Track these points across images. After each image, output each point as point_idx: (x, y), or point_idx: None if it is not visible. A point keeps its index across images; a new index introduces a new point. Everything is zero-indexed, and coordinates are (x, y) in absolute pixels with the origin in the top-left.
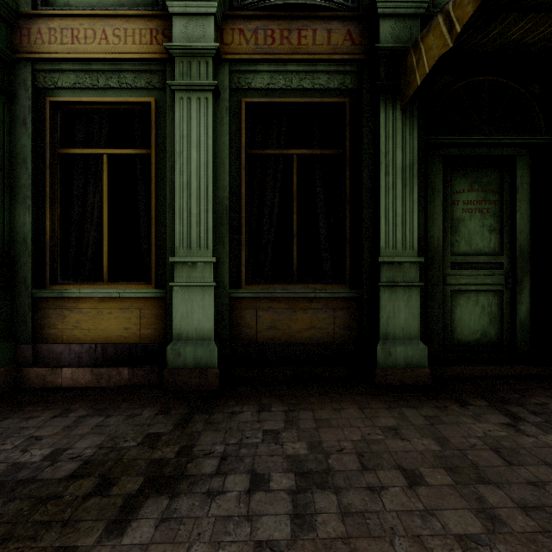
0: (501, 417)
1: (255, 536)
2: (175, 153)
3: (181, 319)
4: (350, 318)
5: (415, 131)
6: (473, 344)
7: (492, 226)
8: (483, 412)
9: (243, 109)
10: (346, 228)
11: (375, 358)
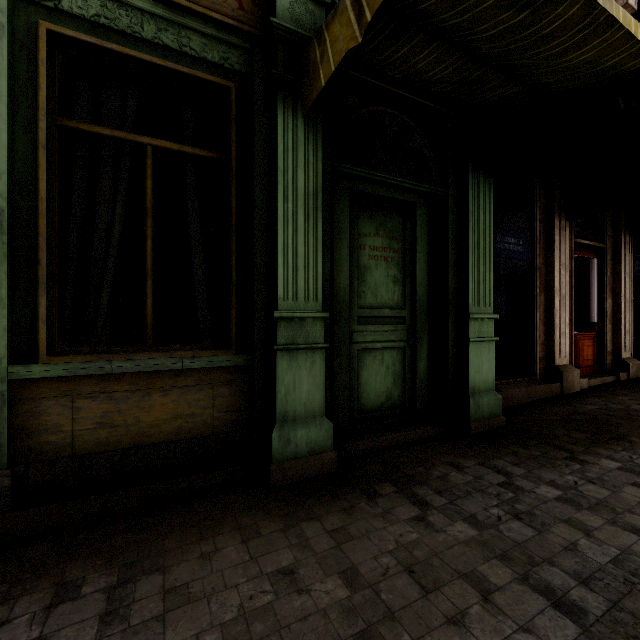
0: (410, 508)
1: None
2: None
3: None
4: (237, 396)
5: (319, 150)
6: (379, 409)
7: (396, 277)
8: (393, 505)
9: (43, 40)
10: (231, 268)
11: (270, 449)
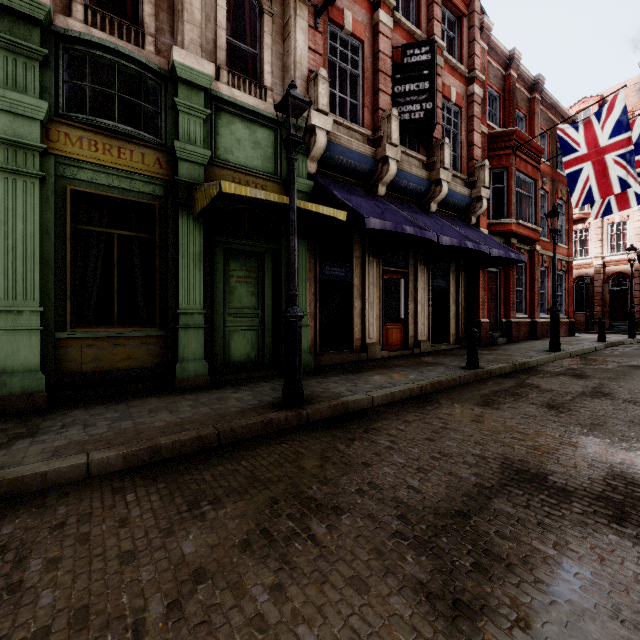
0: (233, 390)
1: (90, 434)
2: None
3: (6, 357)
4: (160, 350)
5: (202, 233)
6: (243, 362)
7: (253, 292)
8: (226, 390)
9: (69, 194)
10: (156, 290)
11: (175, 373)
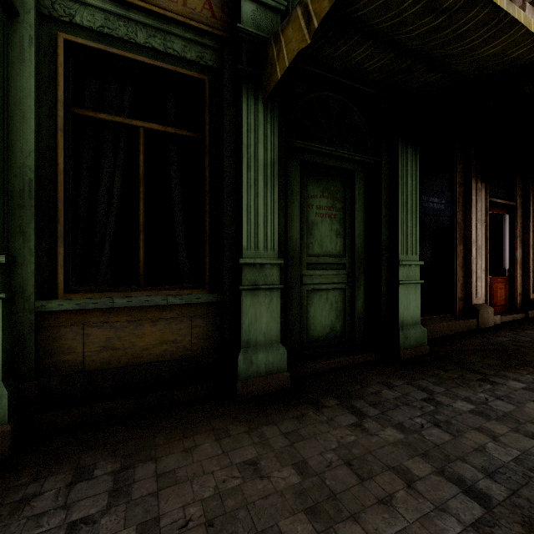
0: (350, 417)
1: None
2: None
3: None
4: (210, 326)
5: (276, 129)
6: (324, 338)
7: (338, 231)
8: (335, 414)
9: (61, 47)
10: (205, 224)
11: (237, 369)
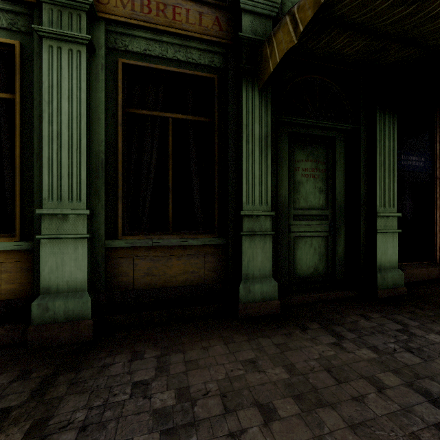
0: (330, 338)
1: None
2: (43, 102)
3: (50, 272)
4: (218, 262)
5: (269, 110)
6: (309, 277)
7: (321, 188)
8: (317, 335)
9: (120, 68)
10: (215, 186)
11: (238, 295)
